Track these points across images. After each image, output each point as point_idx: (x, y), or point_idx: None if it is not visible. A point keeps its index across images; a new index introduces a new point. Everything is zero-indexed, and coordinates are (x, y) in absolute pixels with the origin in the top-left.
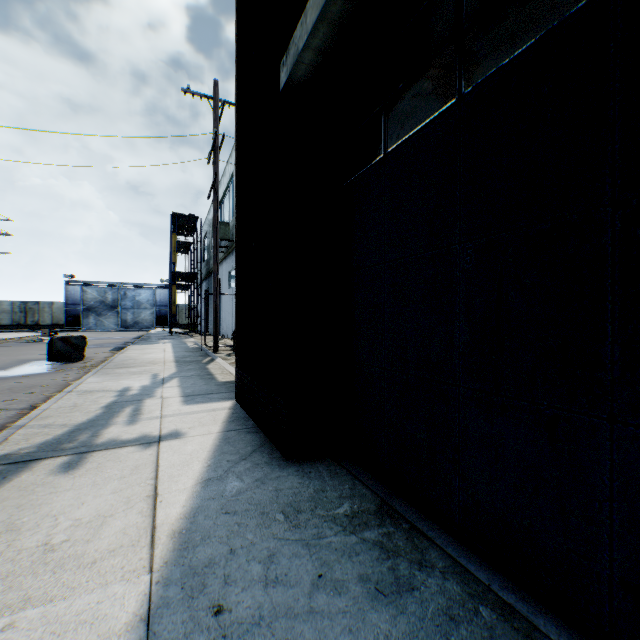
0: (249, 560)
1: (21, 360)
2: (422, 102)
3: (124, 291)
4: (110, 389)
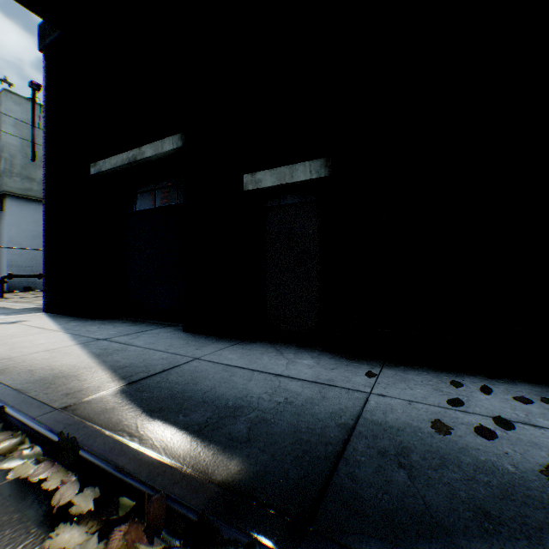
0: (93, 328)
1: None
2: (147, 202)
3: None
4: None
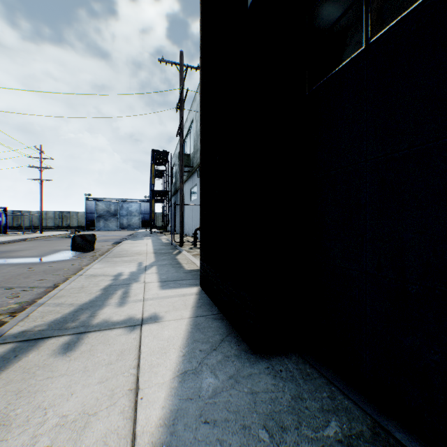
0: None
1: (55, 250)
2: None
3: (121, 204)
4: (108, 274)
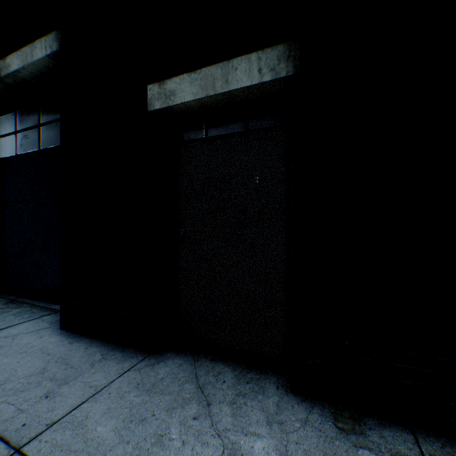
0: None
1: None
2: (30, 143)
3: None
4: None
